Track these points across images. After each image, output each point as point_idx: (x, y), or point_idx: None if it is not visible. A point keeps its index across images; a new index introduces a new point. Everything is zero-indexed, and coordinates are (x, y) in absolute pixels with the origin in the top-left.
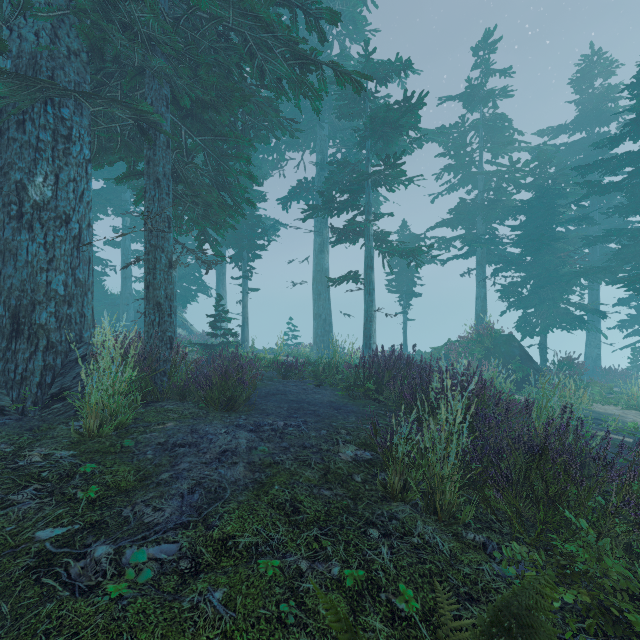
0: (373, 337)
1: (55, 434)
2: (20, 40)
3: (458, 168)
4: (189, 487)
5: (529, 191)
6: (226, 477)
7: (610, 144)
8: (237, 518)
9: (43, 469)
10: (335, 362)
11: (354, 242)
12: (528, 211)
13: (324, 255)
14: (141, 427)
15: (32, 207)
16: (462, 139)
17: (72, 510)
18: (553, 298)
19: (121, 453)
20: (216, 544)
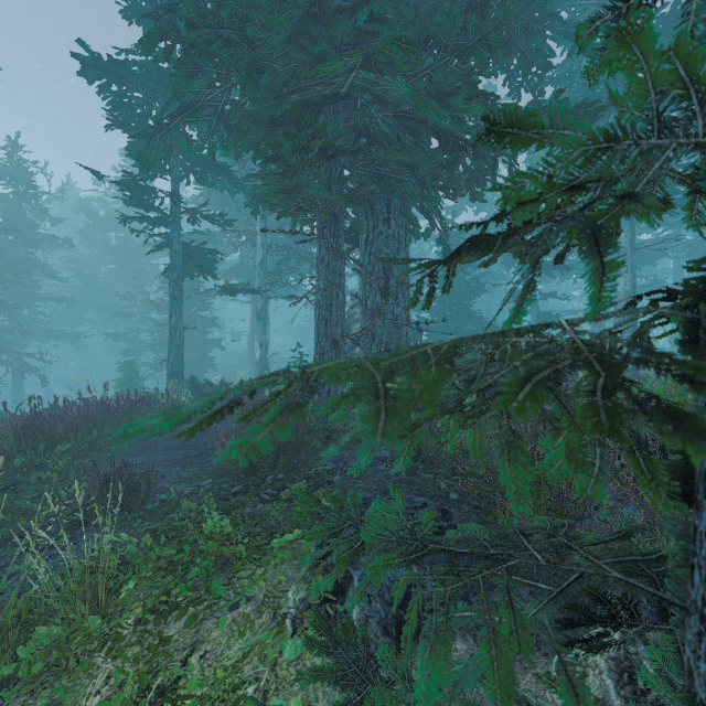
0: None
1: None
2: None
3: None
4: None
5: None
6: None
7: None
8: None
9: None
10: None
11: None
12: None
13: None
14: None
15: None
16: None
17: None
18: None
19: None
20: None
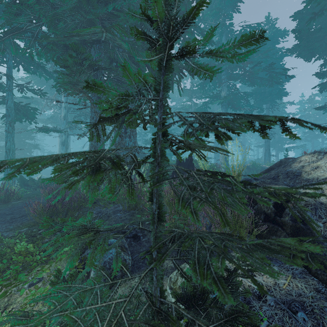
0: None
1: None
2: None
3: None
4: None
5: None
6: None
7: None
8: None
9: None
10: None
11: None
12: None
13: None
14: None
15: None
16: None
17: None
18: None
19: None
20: None
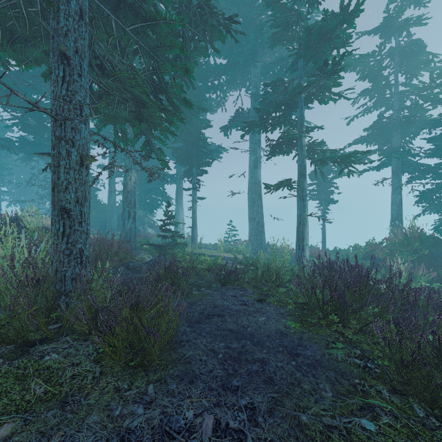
0: (306, 239)
1: None
2: None
3: (374, 91)
4: None
5: None
6: None
7: None
8: None
9: None
10: (275, 268)
11: (287, 153)
12: None
13: (257, 170)
14: None
15: None
16: (378, 66)
17: None
18: None
19: None
20: None
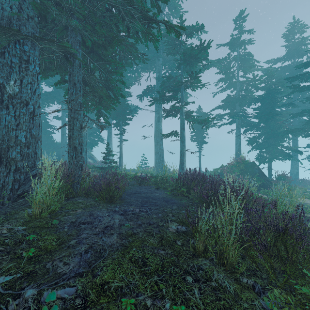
0: (184, 164)
1: (17, 216)
2: (2, 10)
3: (226, 79)
4: (85, 249)
5: (262, 90)
6: (106, 243)
7: (304, 66)
8: (111, 270)
9: (6, 238)
10: (165, 176)
11: (175, 116)
12: (262, 100)
13: (160, 123)
14: (63, 212)
15: (8, 97)
16: (228, 65)
17: (18, 264)
18: (275, 144)
19: (50, 228)
20: (98, 287)
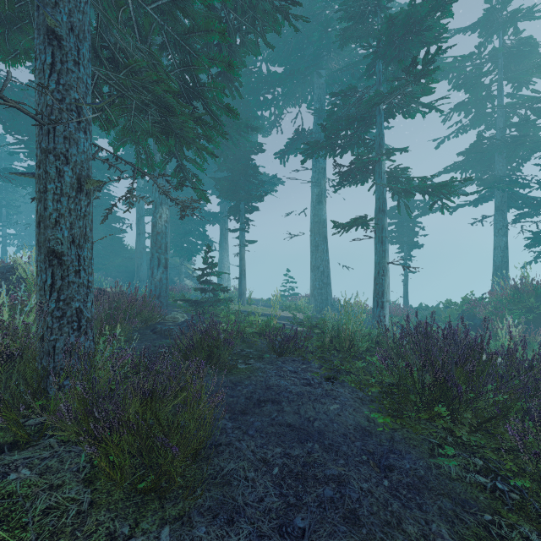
0: (386, 294)
1: None
2: None
3: (471, 105)
4: None
5: None
6: None
7: None
8: None
9: None
10: (348, 333)
11: (362, 182)
12: None
13: (322, 206)
14: None
15: None
16: (476, 73)
17: None
18: None
19: None
20: None
